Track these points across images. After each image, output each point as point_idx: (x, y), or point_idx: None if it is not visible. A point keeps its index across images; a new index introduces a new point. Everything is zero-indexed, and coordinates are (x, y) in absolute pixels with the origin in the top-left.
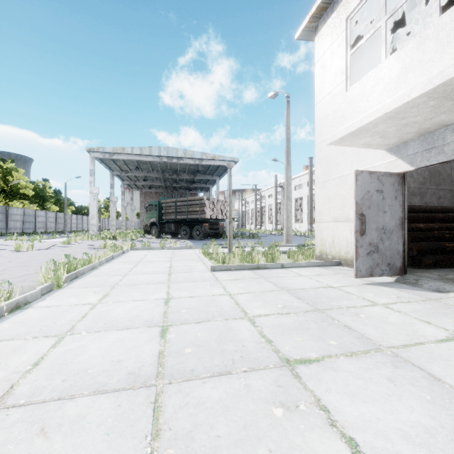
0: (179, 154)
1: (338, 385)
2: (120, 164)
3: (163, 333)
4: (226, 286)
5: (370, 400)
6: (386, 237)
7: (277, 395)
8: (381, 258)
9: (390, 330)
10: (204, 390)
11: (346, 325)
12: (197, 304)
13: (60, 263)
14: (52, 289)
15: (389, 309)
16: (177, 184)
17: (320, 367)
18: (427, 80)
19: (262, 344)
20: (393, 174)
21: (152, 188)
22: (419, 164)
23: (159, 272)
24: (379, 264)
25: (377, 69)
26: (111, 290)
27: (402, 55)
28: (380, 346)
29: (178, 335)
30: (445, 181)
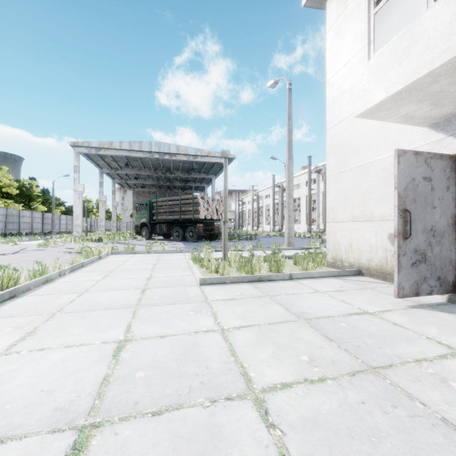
0: (172, 150)
1: None
2: (109, 160)
3: None
4: (218, 313)
5: None
6: (435, 242)
7: None
8: (430, 270)
9: None
10: None
11: (445, 418)
12: (167, 355)
13: None
14: None
15: None
16: (171, 183)
17: None
18: None
19: None
20: (444, 156)
21: (145, 187)
22: None
23: (132, 286)
24: (426, 278)
25: (415, 23)
26: (45, 322)
27: None
28: None
29: None
30: None
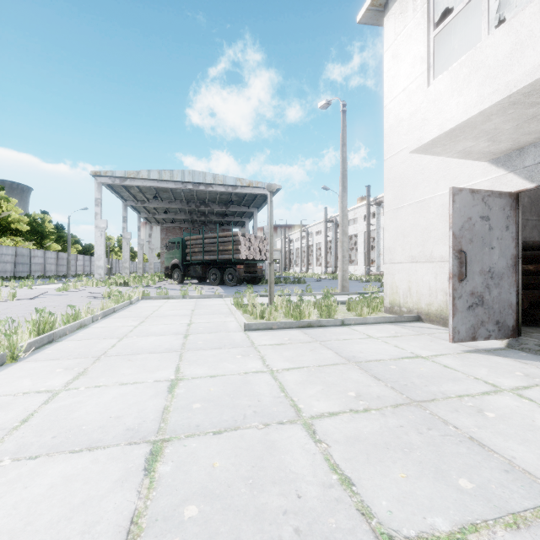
0: (208, 179)
1: None
2: (135, 192)
3: (152, 459)
4: (266, 357)
5: None
6: (494, 284)
7: None
8: (488, 314)
9: None
10: None
11: (472, 436)
12: (220, 391)
13: (28, 321)
14: (3, 362)
15: (527, 400)
16: (206, 218)
17: None
18: None
19: (333, 490)
20: (503, 193)
21: (176, 222)
22: None
23: (173, 332)
24: (484, 322)
25: (476, 50)
26: (93, 364)
27: (515, 26)
28: None
29: (177, 467)
30: None
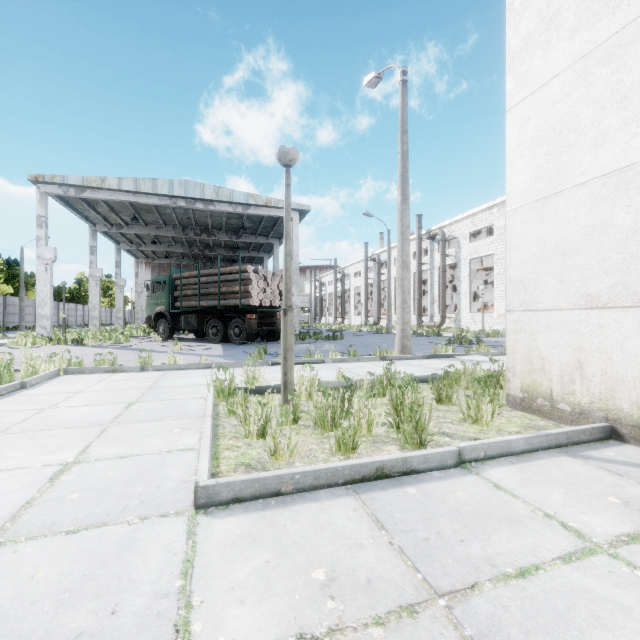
0: (207, 194)
1: None
2: (105, 211)
3: None
4: None
5: None
6: None
7: None
8: None
9: None
10: None
11: None
12: None
13: None
14: None
15: None
16: (211, 252)
17: None
18: None
19: None
20: None
21: (172, 258)
22: None
23: None
24: None
25: None
26: None
27: None
28: None
29: None
30: None
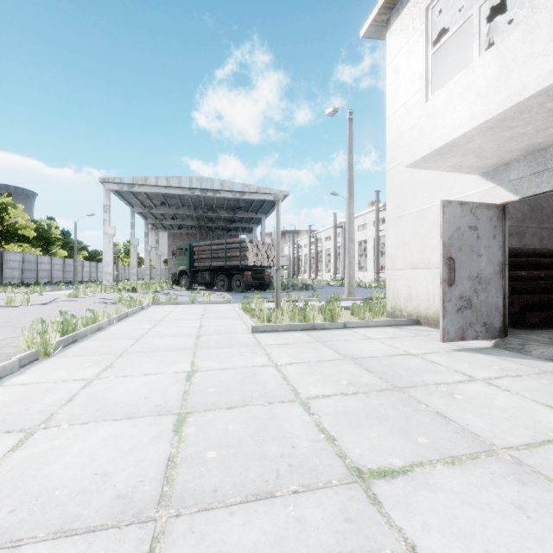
0: (216, 186)
1: (439, 518)
2: (143, 198)
3: (178, 425)
4: (271, 354)
5: (495, 548)
6: (481, 289)
7: (345, 538)
8: (476, 316)
9: (502, 420)
10: (230, 529)
11: (438, 411)
12: (231, 380)
13: (53, 323)
14: (38, 357)
15: (494, 387)
16: (213, 224)
17: (410, 484)
18: (547, 71)
19: (320, 443)
20: (490, 205)
21: (183, 228)
22: (526, 193)
23: (185, 333)
24: (472, 323)
25: (468, 70)
26: (117, 359)
27: (502, 50)
28: (492, 446)
29: (199, 429)
30: (550, 218)
